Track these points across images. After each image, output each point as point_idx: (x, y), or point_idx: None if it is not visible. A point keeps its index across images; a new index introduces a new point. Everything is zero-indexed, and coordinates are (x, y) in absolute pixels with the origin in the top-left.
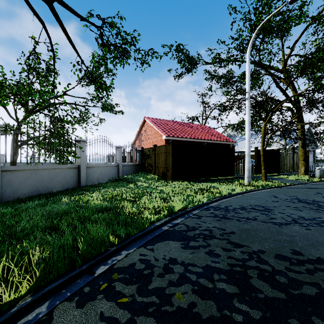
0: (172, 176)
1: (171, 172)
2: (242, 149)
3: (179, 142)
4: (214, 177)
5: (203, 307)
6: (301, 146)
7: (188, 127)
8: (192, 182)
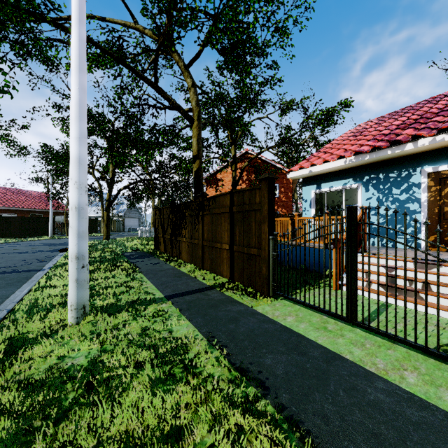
0: (1, 236)
1: (0, 233)
2: (89, 215)
3: (12, 210)
4: (38, 236)
5: (2, 245)
6: (102, 217)
7: (23, 196)
8: (16, 238)
